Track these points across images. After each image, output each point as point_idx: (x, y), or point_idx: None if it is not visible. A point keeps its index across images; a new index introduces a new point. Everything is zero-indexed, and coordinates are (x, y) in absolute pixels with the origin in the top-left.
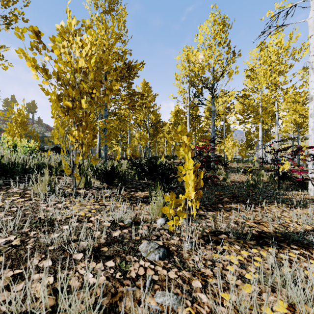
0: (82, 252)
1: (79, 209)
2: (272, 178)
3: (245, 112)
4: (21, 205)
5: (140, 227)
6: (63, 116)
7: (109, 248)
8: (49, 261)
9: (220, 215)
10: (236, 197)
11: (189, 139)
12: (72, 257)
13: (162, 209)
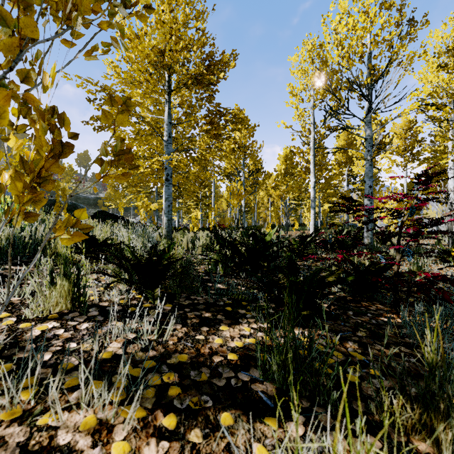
0: None
1: None
2: None
3: (408, 150)
4: None
5: None
6: None
7: None
8: None
9: None
10: None
11: None
12: None
13: None
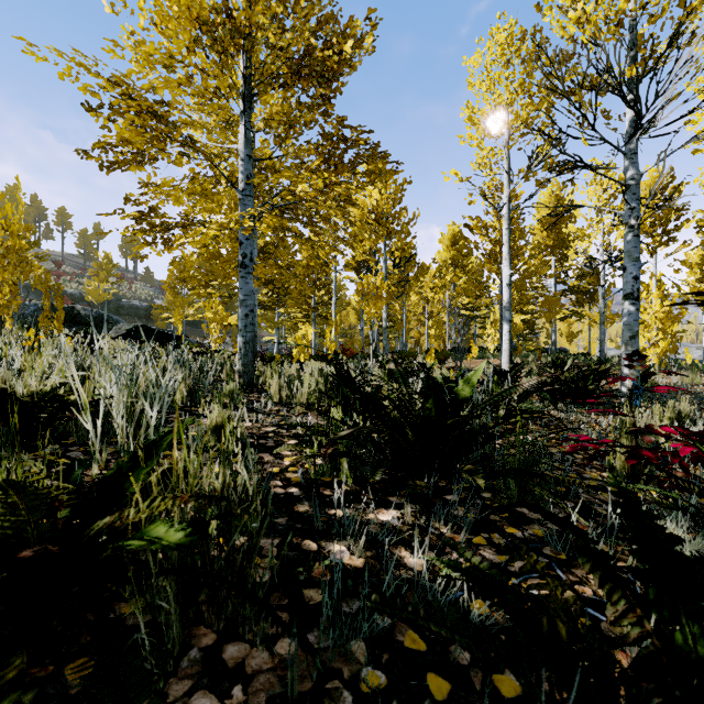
0: None
1: None
2: None
3: (659, 224)
4: None
5: None
6: None
7: None
8: None
9: None
10: None
11: None
12: None
13: None
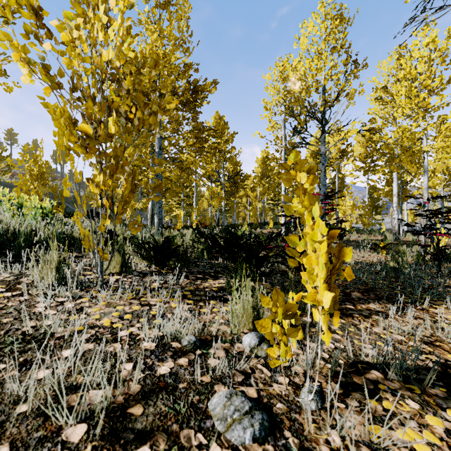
0: (86, 420)
1: (103, 312)
2: (421, 257)
3: (369, 157)
4: (1, 306)
5: (211, 358)
6: (82, 153)
7: (146, 406)
8: (4, 449)
9: (354, 325)
10: (373, 290)
11: (313, 178)
12: (61, 437)
13: (256, 323)
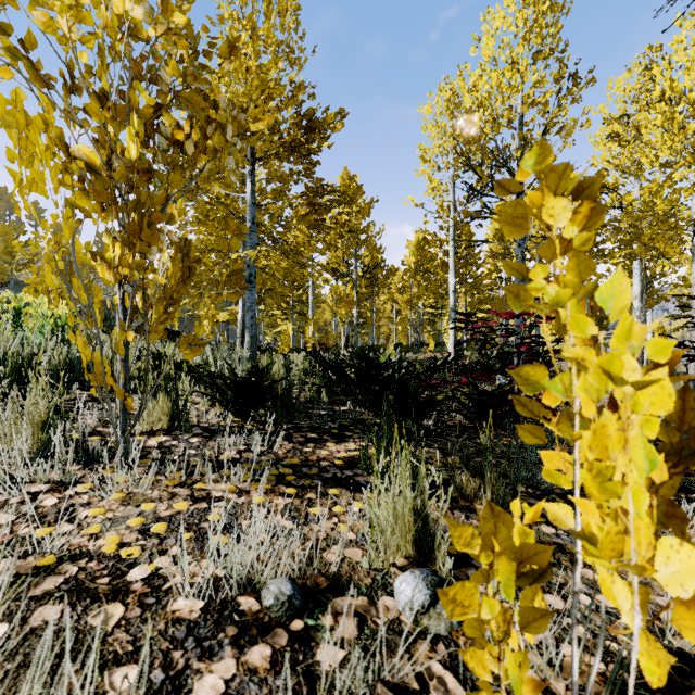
0: None
1: (111, 518)
2: None
3: None
4: None
5: (322, 667)
6: (93, 210)
7: None
8: None
9: None
10: None
11: (590, 212)
12: None
13: (439, 594)
